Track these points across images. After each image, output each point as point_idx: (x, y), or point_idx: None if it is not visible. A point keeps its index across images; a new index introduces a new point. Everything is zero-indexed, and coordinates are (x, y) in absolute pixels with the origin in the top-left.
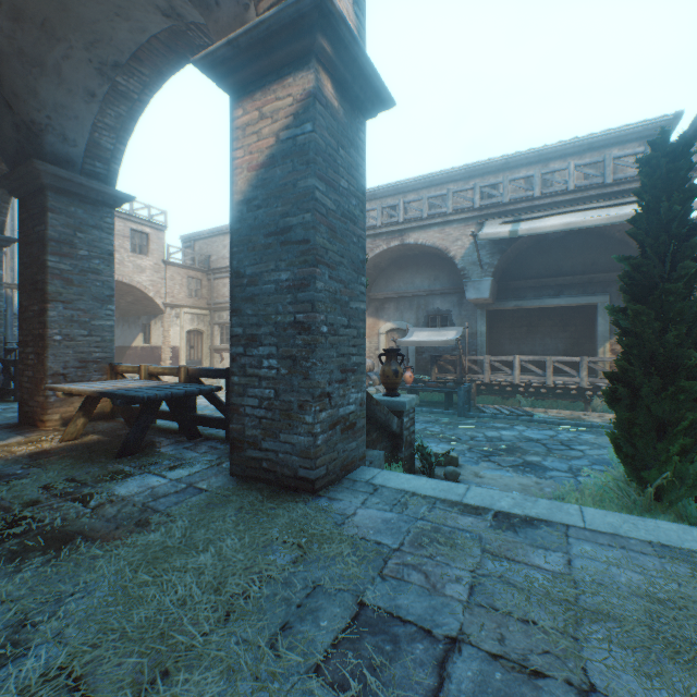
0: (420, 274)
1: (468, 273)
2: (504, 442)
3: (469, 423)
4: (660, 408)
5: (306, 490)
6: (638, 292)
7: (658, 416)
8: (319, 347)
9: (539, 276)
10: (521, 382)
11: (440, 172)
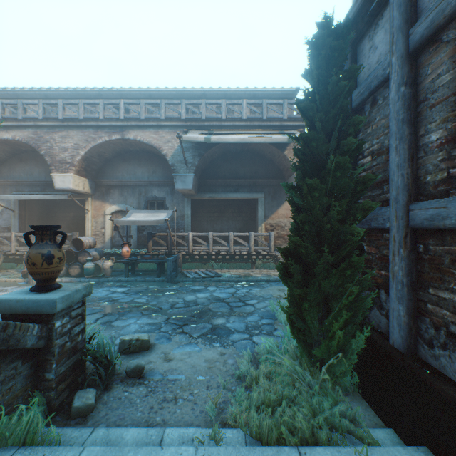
0: (142, 168)
1: (177, 169)
2: (199, 306)
3: (174, 288)
4: (329, 285)
5: None
6: (309, 168)
7: (325, 291)
8: None
9: (225, 177)
10: (214, 251)
11: (157, 89)
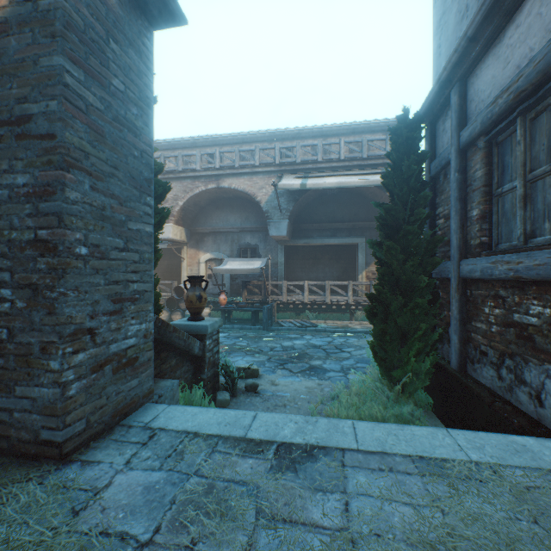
0: (234, 214)
1: (271, 215)
2: (296, 350)
3: (271, 335)
4: (404, 321)
5: (51, 457)
6: (389, 231)
7: (402, 327)
8: (73, 273)
9: (321, 221)
10: (309, 301)
11: (250, 132)
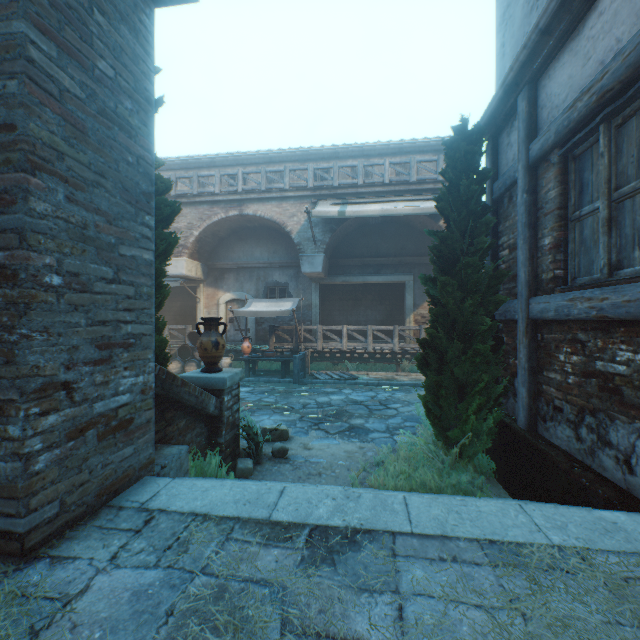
0: (260, 247)
1: (304, 248)
2: (333, 407)
3: (304, 390)
4: (462, 372)
5: (9, 553)
6: (445, 264)
7: (460, 379)
8: (40, 309)
9: (363, 255)
10: (348, 349)
11: (279, 150)
